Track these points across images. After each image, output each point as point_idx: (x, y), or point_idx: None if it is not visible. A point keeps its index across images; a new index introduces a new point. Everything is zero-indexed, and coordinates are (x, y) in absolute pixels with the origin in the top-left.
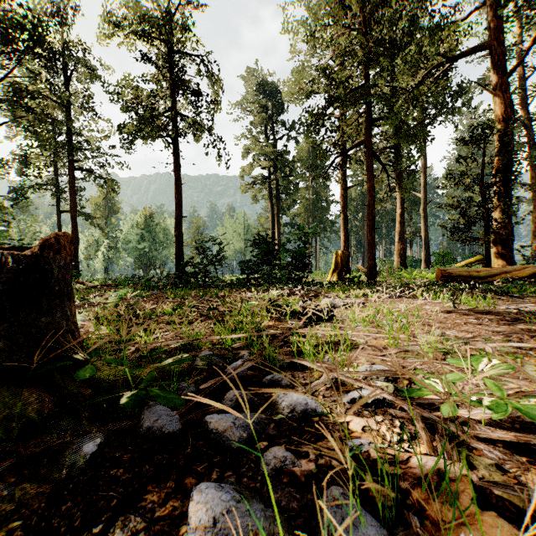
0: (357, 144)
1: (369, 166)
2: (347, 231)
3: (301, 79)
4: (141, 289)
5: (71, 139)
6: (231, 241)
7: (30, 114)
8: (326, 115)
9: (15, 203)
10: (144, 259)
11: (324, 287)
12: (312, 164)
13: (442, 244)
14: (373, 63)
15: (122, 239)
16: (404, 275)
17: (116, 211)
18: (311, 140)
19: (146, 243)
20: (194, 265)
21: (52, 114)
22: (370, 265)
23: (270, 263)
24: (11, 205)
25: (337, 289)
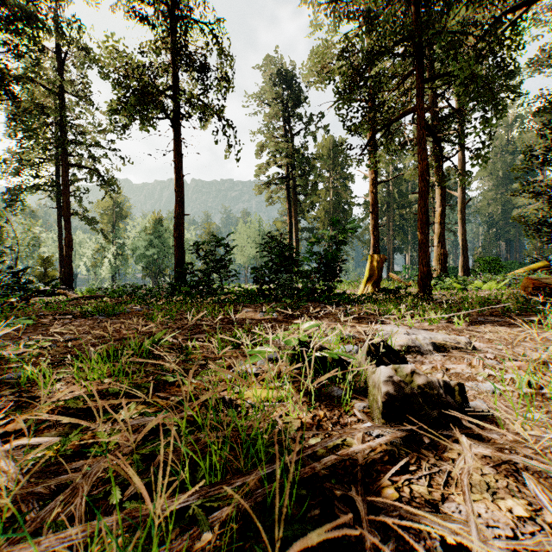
0: (404, 113)
1: (422, 141)
2: (378, 233)
3: (324, 54)
4: (128, 302)
5: (64, 131)
6: (245, 247)
7: (16, 102)
8: (361, 79)
9: (10, 206)
10: (153, 266)
11: (362, 302)
12: (333, 163)
13: (477, 250)
14: (427, 2)
15: (130, 246)
16: (455, 286)
17: (124, 216)
18: (332, 137)
19: (155, 249)
20: (193, 273)
21: (43, 103)
22: (423, 272)
23: (289, 270)
24: (5, 208)
25: (390, 307)
